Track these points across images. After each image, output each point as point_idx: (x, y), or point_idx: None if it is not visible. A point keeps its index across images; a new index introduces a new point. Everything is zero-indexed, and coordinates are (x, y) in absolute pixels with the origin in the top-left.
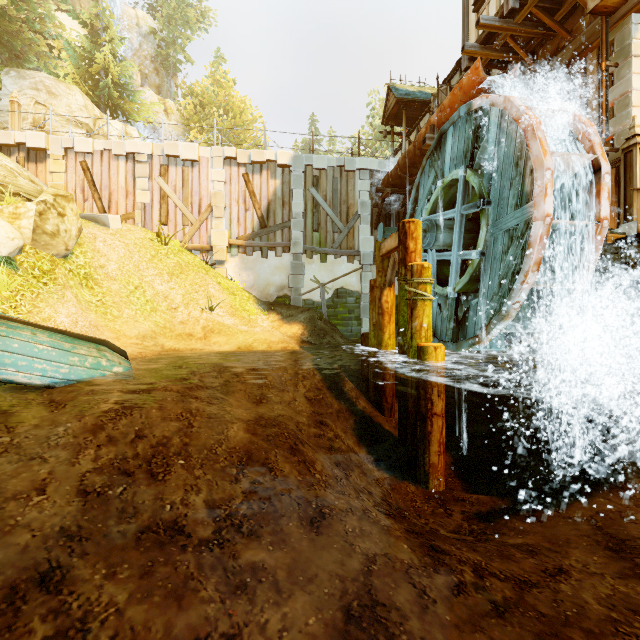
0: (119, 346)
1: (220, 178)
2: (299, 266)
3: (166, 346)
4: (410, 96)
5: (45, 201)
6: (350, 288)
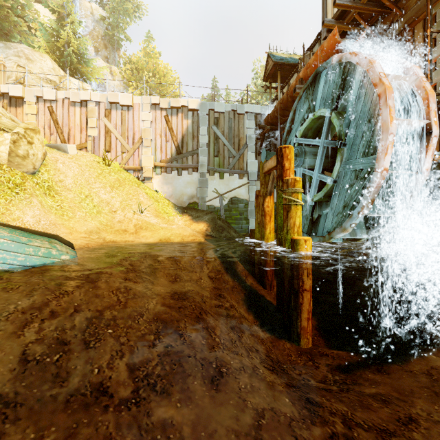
0: (71, 239)
1: (148, 118)
2: (204, 181)
3: (107, 239)
4: (283, 60)
5: (18, 133)
6: (241, 197)
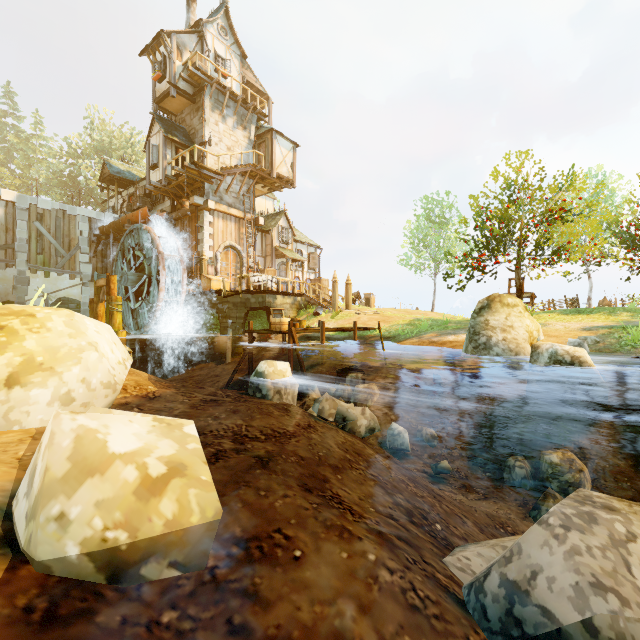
0: None
1: None
2: (24, 279)
3: None
4: (121, 175)
5: None
6: (72, 297)
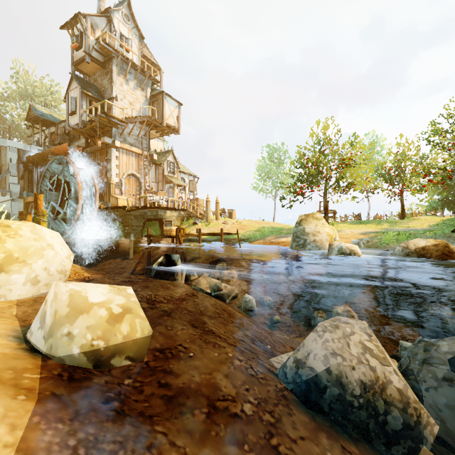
0: None
1: None
2: None
3: None
4: (44, 117)
5: None
6: (3, 210)
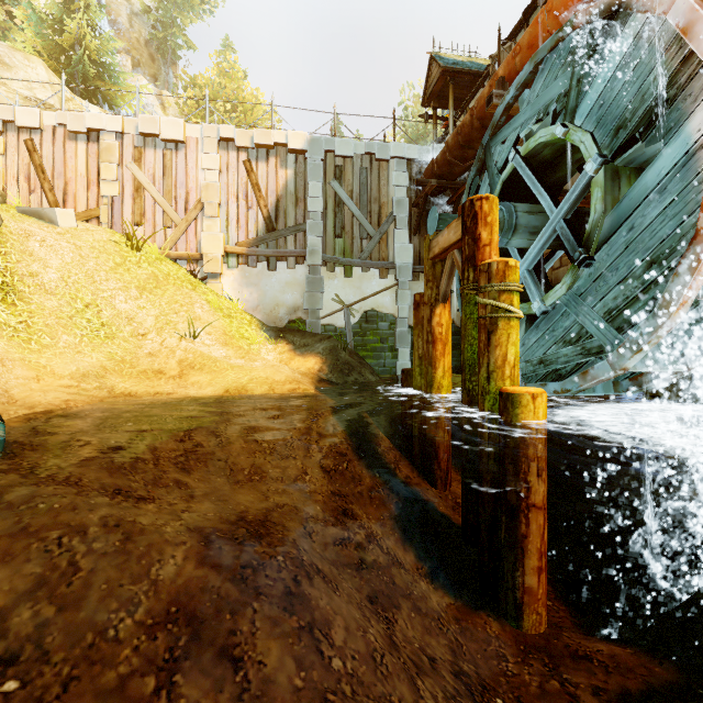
0: (35, 390)
1: (213, 165)
2: (317, 281)
3: (118, 389)
4: (459, 65)
5: None
6: (383, 310)
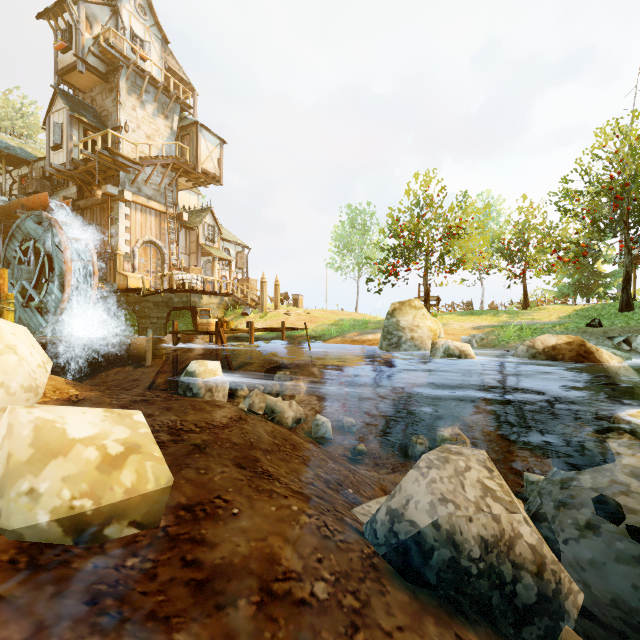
0: None
1: None
2: None
3: None
4: (10, 151)
5: None
6: None
